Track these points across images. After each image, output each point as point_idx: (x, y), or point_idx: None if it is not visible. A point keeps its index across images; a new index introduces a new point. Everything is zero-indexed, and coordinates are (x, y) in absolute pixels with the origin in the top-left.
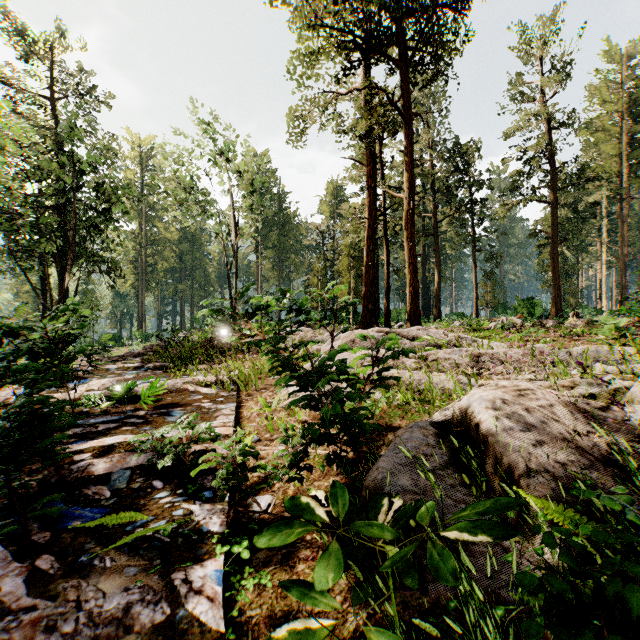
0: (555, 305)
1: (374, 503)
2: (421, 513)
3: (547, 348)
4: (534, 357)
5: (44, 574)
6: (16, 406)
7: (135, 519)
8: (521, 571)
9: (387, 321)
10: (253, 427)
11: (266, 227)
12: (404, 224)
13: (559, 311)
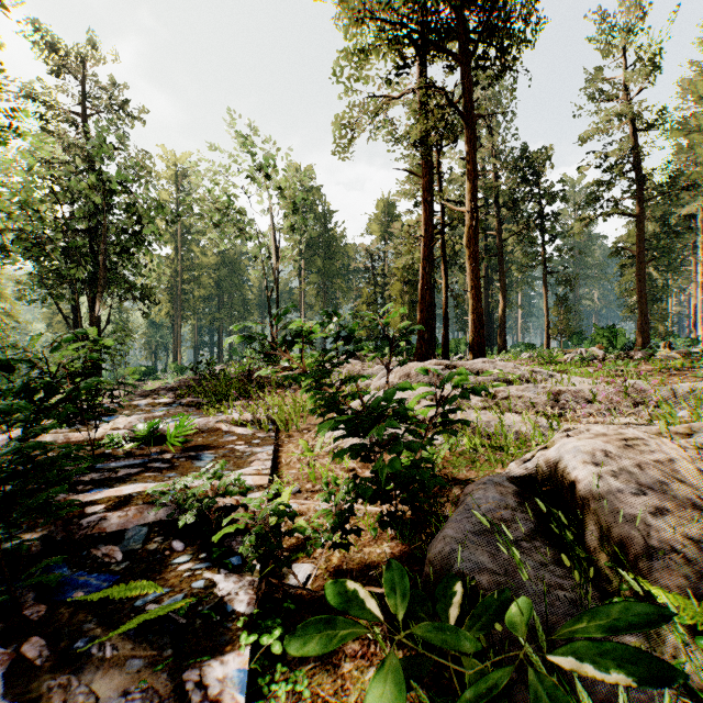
0: (641, 334)
1: (443, 589)
2: (513, 615)
3: (646, 385)
4: (627, 395)
5: (29, 665)
6: (3, 454)
7: (147, 591)
8: (649, 694)
9: (445, 353)
10: (293, 475)
11: (310, 249)
12: (466, 242)
13: (646, 341)
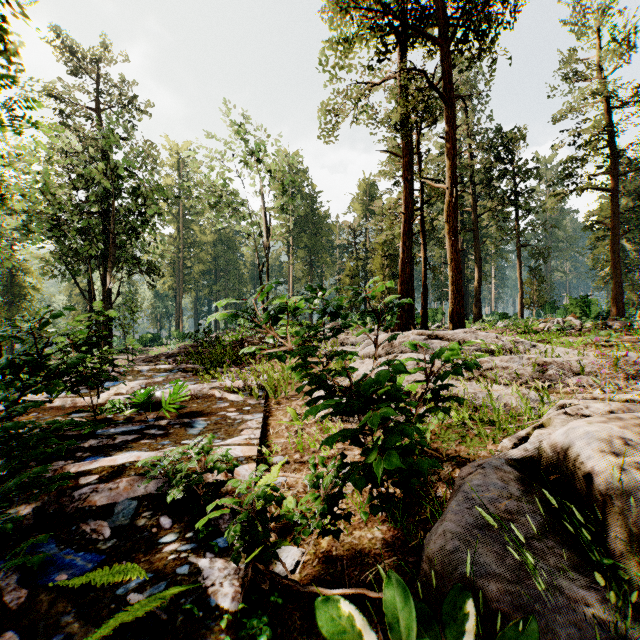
0: (615, 304)
1: (451, 606)
2: None
3: None
4: (617, 368)
5: None
6: None
7: (131, 576)
8: None
9: (424, 322)
10: (281, 444)
11: (298, 227)
12: (445, 217)
13: (620, 311)
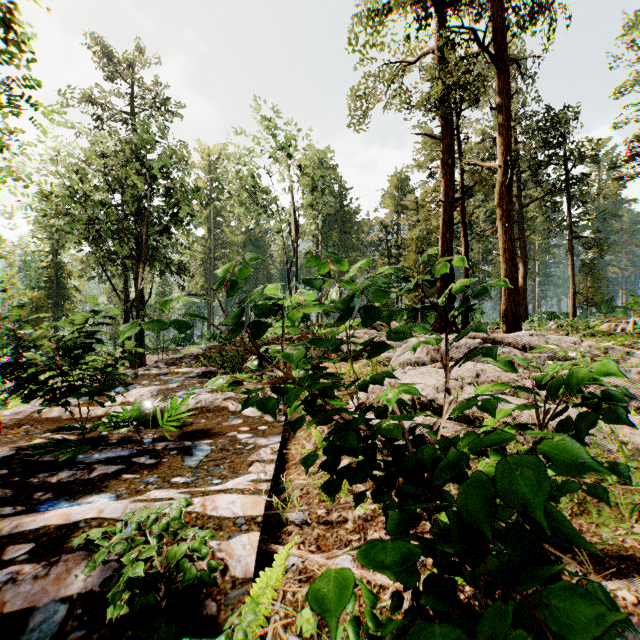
0: None
1: None
2: None
3: None
4: None
5: None
6: None
7: None
8: None
9: (465, 322)
10: (301, 485)
11: (327, 225)
12: (497, 200)
13: None
